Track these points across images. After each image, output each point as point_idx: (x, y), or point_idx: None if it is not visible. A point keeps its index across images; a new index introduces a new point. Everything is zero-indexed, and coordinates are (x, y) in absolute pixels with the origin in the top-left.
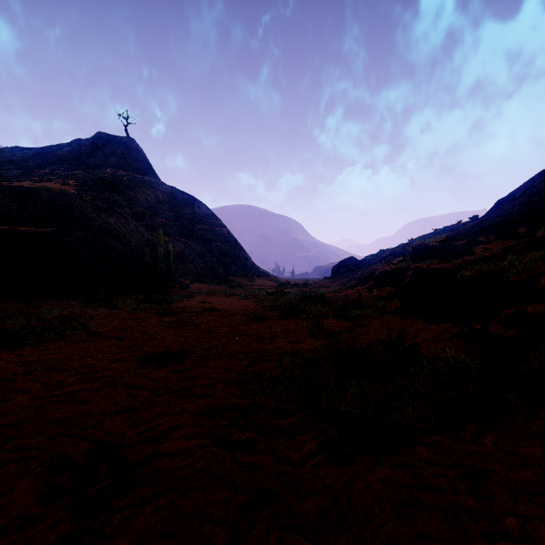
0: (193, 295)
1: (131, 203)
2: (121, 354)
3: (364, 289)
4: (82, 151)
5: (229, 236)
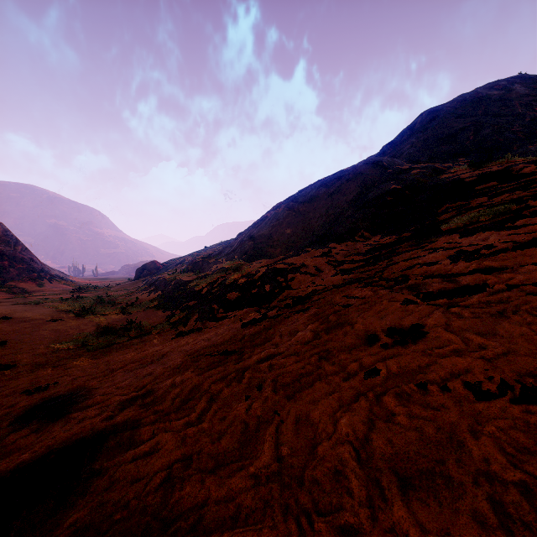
0: None
1: None
2: None
3: (147, 293)
4: None
5: (6, 234)
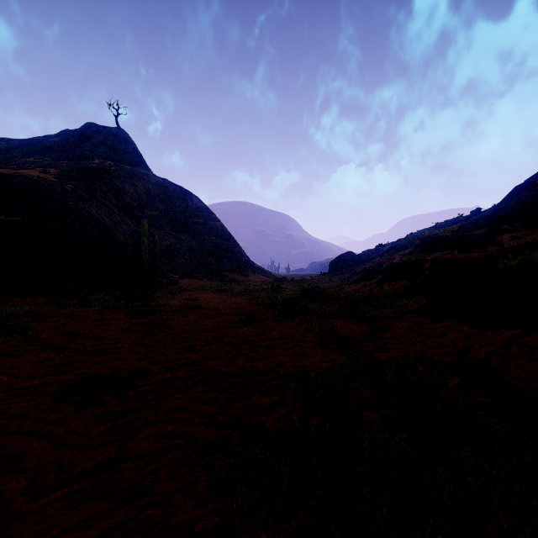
0: (181, 291)
1: (118, 193)
2: (38, 380)
3: (372, 283)
4: (70, 141)
5: (223, 230)
